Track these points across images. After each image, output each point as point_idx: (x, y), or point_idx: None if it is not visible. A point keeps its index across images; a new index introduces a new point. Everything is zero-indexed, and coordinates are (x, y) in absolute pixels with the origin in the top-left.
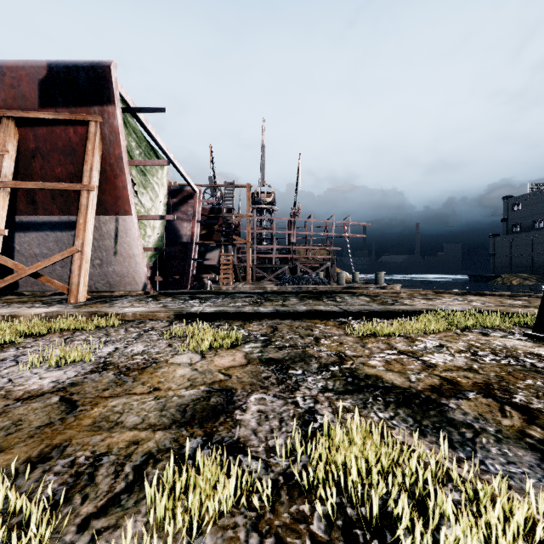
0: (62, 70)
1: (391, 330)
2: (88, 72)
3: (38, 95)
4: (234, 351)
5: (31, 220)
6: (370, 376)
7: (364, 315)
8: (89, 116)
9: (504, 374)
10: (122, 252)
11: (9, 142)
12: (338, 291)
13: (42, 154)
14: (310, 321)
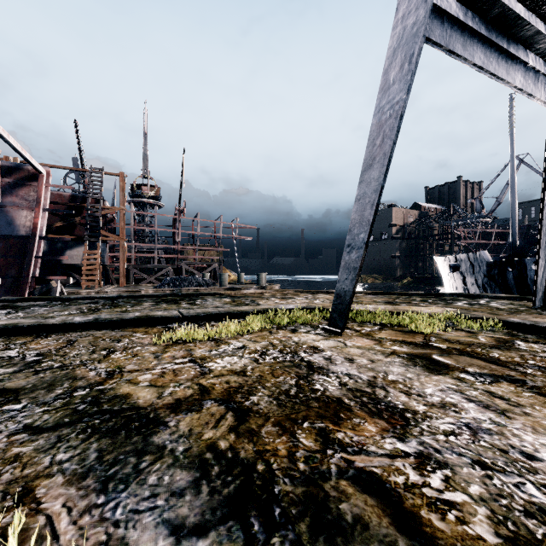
0: None
1: (199, 335)
2: None
3: None
4: None
5: None
6: (115, 398)
7: (201, 319)
8: None
9: (267, 373)
10: None
11: None
12: (206, 293)
13: None
14: (132, 330)
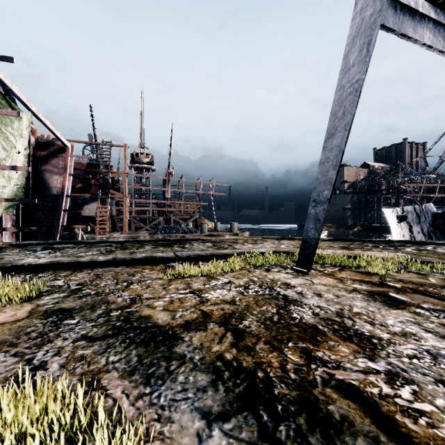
0: None
1: (195, 272)
2: None
3: None
4: (25, 305)
5: None
6: (141, 318)
7: (192, 259)
8: None
9: (252, 303)
10: None
11: None
12: (192, 238)
13: None
14: (141, 267)
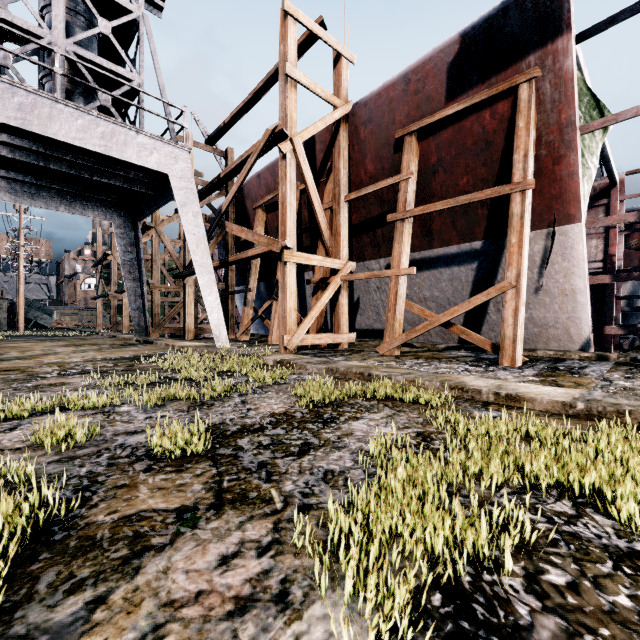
0: (480, 29)
1: None
2: (523, 4)
3: (445, 87)
4: None
5: (424, 256)
6: None
7: None
8: (519, 77)
9: None
10: (550, 287)
11: (412, 163)
12: None
13: (445, 166)
14: None
